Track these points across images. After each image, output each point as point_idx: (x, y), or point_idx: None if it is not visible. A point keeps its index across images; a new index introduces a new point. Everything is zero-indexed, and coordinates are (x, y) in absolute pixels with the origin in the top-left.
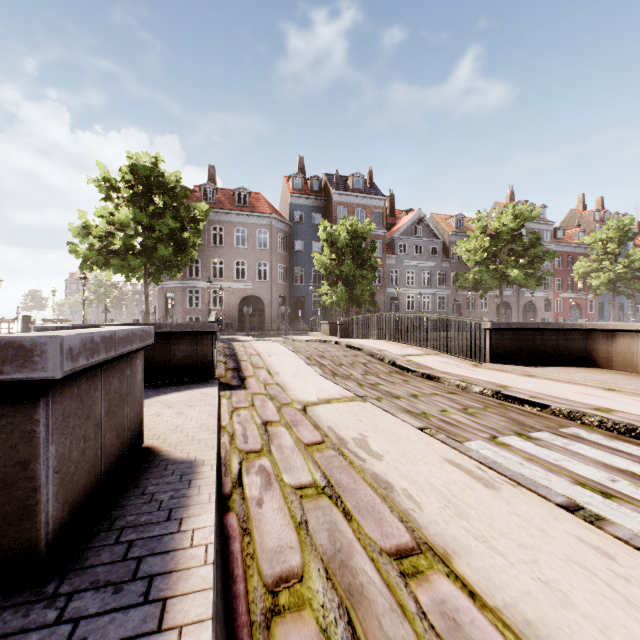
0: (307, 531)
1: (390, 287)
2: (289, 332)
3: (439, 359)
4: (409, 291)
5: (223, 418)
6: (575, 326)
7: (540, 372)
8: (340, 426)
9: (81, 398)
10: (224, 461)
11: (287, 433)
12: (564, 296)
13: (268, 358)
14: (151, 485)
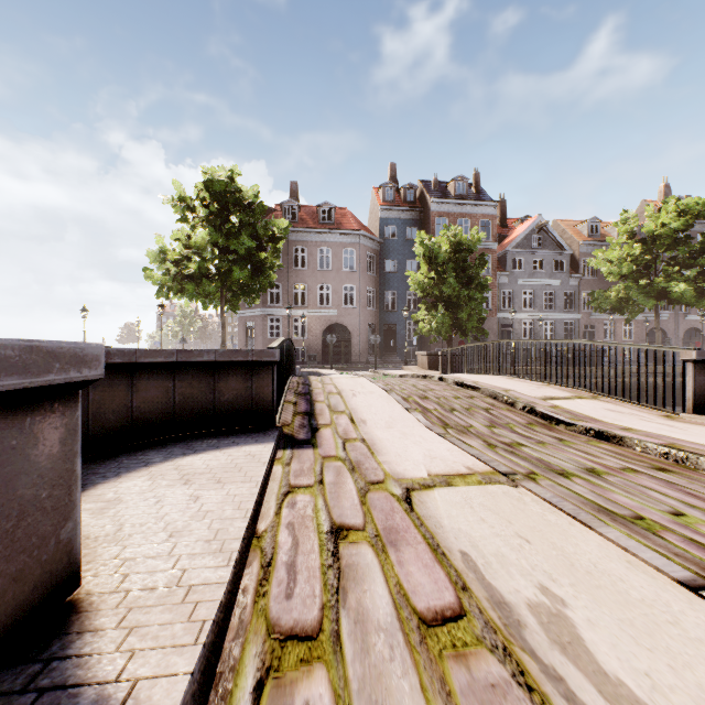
0: None
1: (501, 311)
2: (379, 365)
3: (601, 405)
4: (526, 316)
5: (265, 511)
6: None
7: None
8: (487, 555)
9: None
10: (222, 672)
11: (377, 568)
12: None
13: (351, 398)
14: None
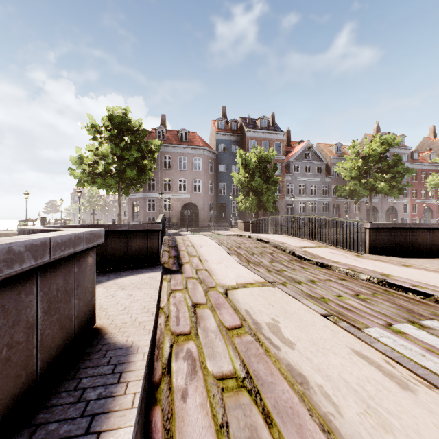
0: (228, 438)
1: (287, 196)
2: (215, 228)
3: (328, 250)
4: (301, 199)
5: (162, 299)
6: None
7: (414, 263)
8: (255, 310)
9: (3, 307)
10: (158, 343)
11: (211, 316)
12: (419, 202)
13: (200, 248)
14: (86, 377)
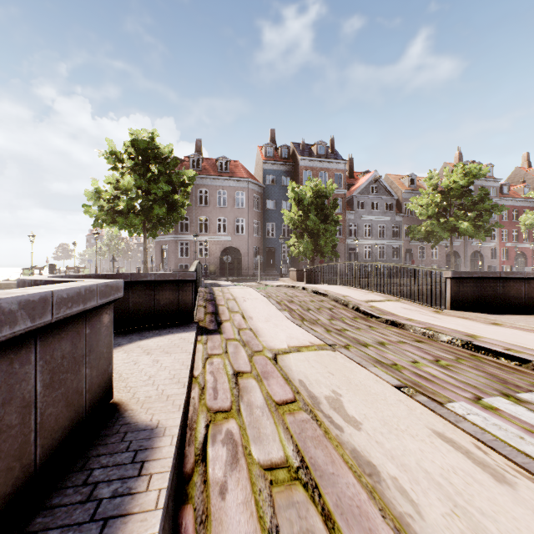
0: None
1: (349, 239)
2: (262, 278)
3: (400, 305)
4: (366, 242)
5: (196, 366)
6: None
7: (506, 321)
8: (311, 380)
9: None
10: (190, 423)
11: (257, 387)
12: (510, 246)
13: (243, 303)
14: (98, 468)
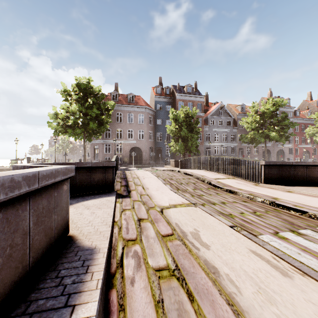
0: (163, 310)
1: (206, 142)
2: (154, 165)
3: (235, 181)
4: (216, 144)
5: (116, 216)
6: (315, 163)
7: (295, 189)
8: (182, 223)
9: (7, 219)
10: (113, 246)
11: (151, 227)
12: (300, 146)
13: (143, 180)
14: (63, 269)
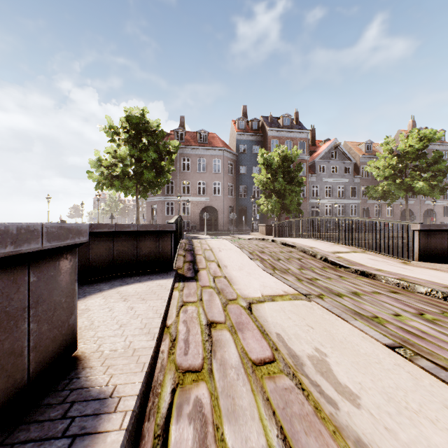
0: None
1: (312, 198)
2: (235, 232)
3: (367, 256)
4: (327, 201)
5: (170, 314)
6: None
7: None
8: (290, 334)
9: None
10: (155, 386)
11: (232, 341)
12: None
13: (218, 253)
14: None
